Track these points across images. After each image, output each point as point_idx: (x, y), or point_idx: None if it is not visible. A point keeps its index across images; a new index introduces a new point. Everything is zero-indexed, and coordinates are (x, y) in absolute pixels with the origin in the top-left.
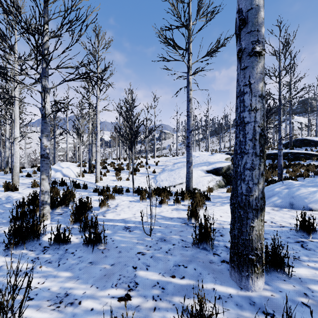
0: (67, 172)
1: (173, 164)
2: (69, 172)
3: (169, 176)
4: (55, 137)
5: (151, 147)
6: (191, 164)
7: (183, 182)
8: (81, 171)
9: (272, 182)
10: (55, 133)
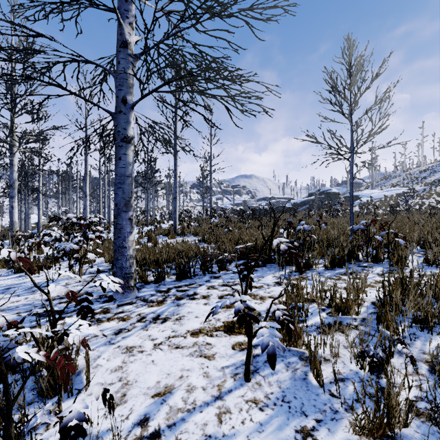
0: None
1: None
2: None
3: None
4: None
5: None
6: None
7: None
8: None
9: None
10: None
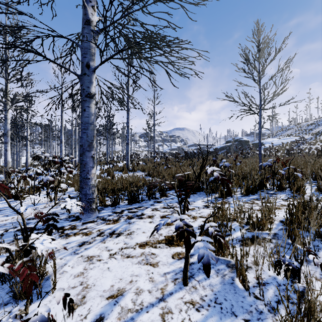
0: None
1: None
2: None
3: None
4: None
5: None
6: None
7: None
8: None
9: None
10: None
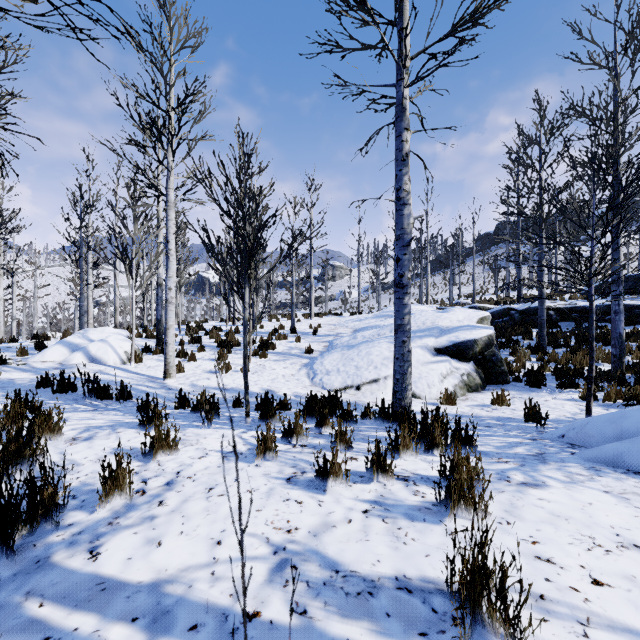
0: (100, 351)
1: (353, 333)
2: (105, 351)
3: (345, 361)
4: (82, 271)
5: (304, 296)
6: (408, 334)
7: (380, 378)
8: (133, 349)
9: (598, 378)
10: (82, 261)
